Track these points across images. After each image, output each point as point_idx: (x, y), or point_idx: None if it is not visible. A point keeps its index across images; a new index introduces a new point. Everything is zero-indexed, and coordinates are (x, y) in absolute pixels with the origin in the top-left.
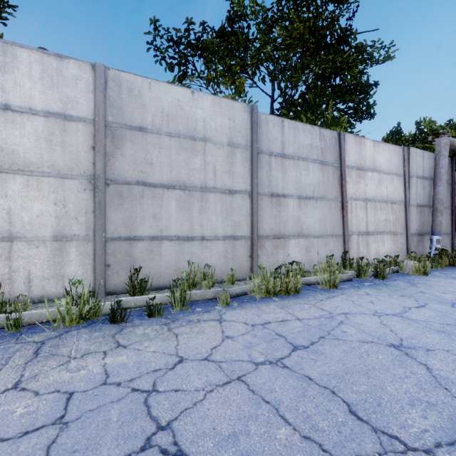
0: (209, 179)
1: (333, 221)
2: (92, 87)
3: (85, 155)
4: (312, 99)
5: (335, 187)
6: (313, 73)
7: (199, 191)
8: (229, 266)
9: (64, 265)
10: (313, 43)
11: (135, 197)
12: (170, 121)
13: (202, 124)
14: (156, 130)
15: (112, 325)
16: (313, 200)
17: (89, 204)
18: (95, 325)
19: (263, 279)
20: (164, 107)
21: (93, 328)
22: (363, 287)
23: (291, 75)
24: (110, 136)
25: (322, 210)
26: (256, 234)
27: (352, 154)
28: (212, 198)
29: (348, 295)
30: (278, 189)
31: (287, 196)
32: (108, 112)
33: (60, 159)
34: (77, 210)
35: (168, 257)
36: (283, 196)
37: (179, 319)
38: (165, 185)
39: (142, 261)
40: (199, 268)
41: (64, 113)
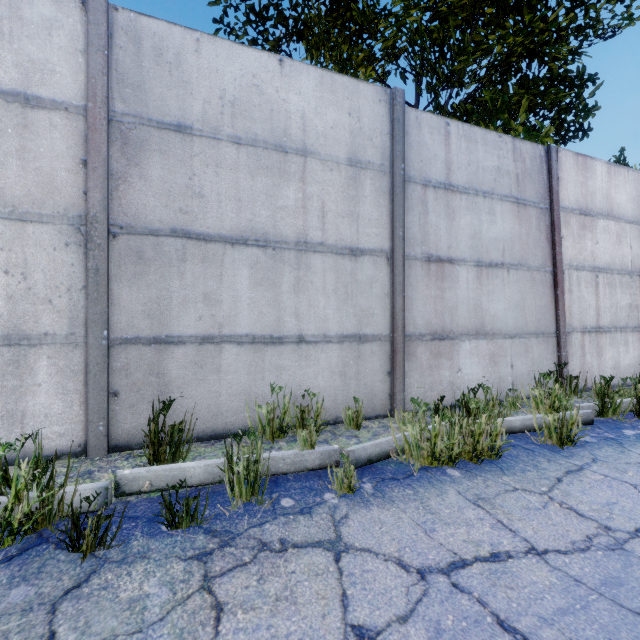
0: (312, 227)
1: (539, 307)
2: (82, 44)
3: (67, 177)
4: (489, 99)
5: (541, 246)
6: (489, 60)
7: (293, 249)
8: (351, 391)
9: (25, 393)
10: (493, 1)
11: (169, 259)
12: (238, 115)
13: (299, 122)
14: (210, 132)
15: (76, 555)
16: (503, 269)
17: (76, 274)
18: (35, 556)
19: (424, 428)
20: (225, 87)
21: (23, 568)
22: (627, 442)
23: (451, 66)
24: (119, 140)
25: (519, 287)
26: (401, 332)
27: (571, 187)
28: (318, 263)
29: (610, 465)
30: (439, 248)
31: (456, 261)
32: (115, 94)
33: (16, 184)
34: (51, 285)
35: (233, 376)
36: (448, 261)
37: (238, 538)
38: (228, 238)
39: (183, 383)
40: (294, 396)
41: (25, 93)
